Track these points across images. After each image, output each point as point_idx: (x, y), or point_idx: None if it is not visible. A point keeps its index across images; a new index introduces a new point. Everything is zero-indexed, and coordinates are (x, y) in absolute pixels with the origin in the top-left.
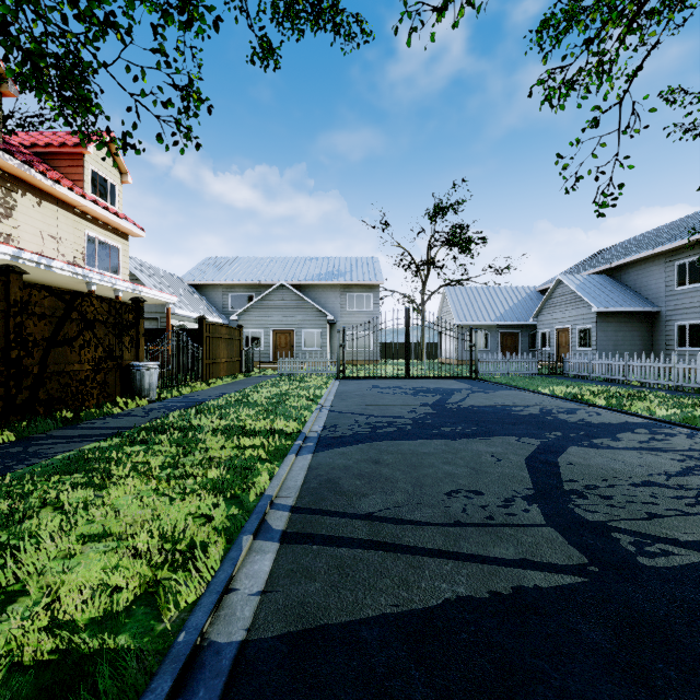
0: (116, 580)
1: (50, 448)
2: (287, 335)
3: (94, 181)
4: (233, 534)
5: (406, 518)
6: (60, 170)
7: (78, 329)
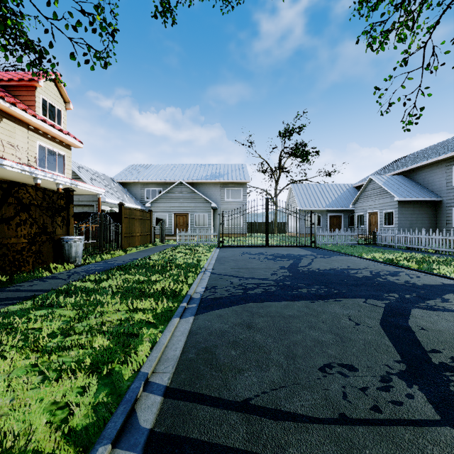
0: None
1: None
2: (184, 216)
3: (44, 106)
4: (92, 437)
5: (285, 410)
6: (19, 98)
7: (15, 211)
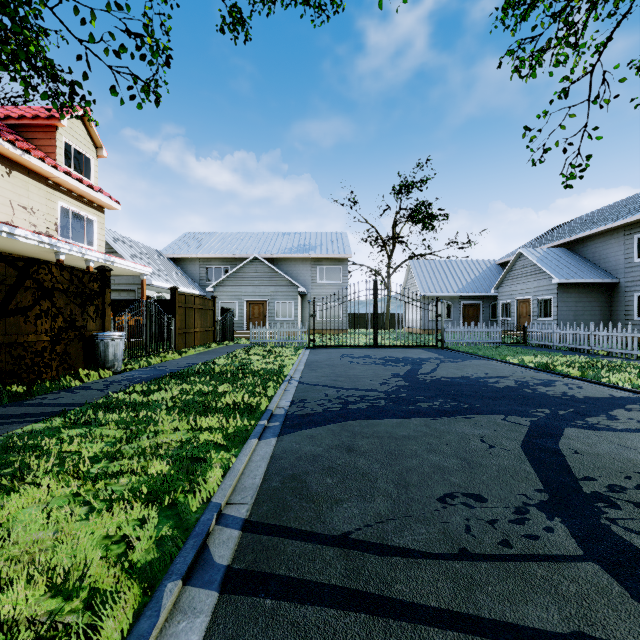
0: None
1: None
2: (260, 305)
3: (68, 153)
4: (157, 574)
5: (393, 544)
6: (34, 142)
7: (33, 298)
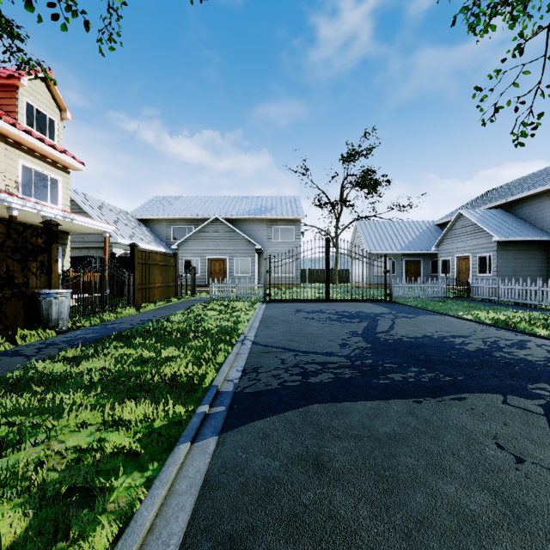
0: None
1: None
2: (220, 262)
3: (30, 113)
4: None
5: None
6: None
7: None
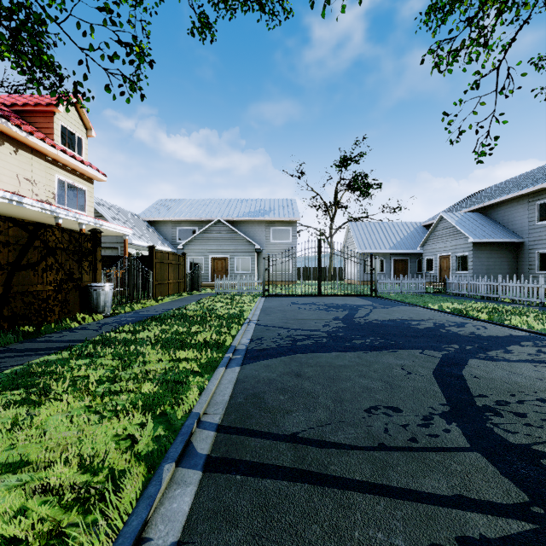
0: (13, 531)
1: (3, 362)
2: (222, 261)
3: (64, 134)
4: (156, 460)
5: (330, 440)
6: (35, 125)
7: (40, 255)
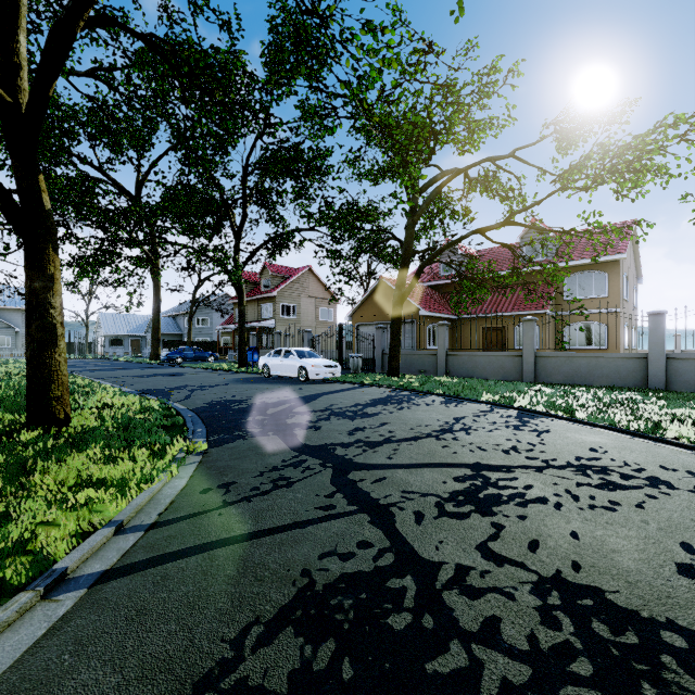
0: None
1: None
2: None
3: None
4: None
5: None
6: None
7: None
